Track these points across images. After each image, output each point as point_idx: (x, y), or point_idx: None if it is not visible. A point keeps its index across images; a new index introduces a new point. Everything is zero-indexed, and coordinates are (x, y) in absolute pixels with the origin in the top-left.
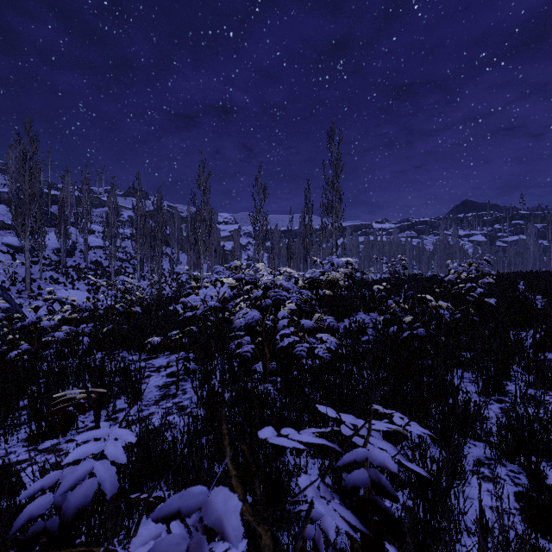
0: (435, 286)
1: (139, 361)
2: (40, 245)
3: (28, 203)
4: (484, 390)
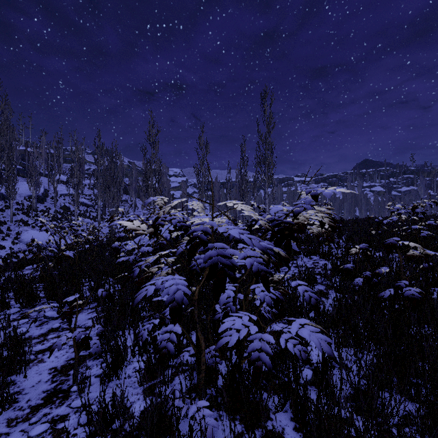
0: (371, 229)
1: (55, 318)
2: (10, 192)
3: None
4: None
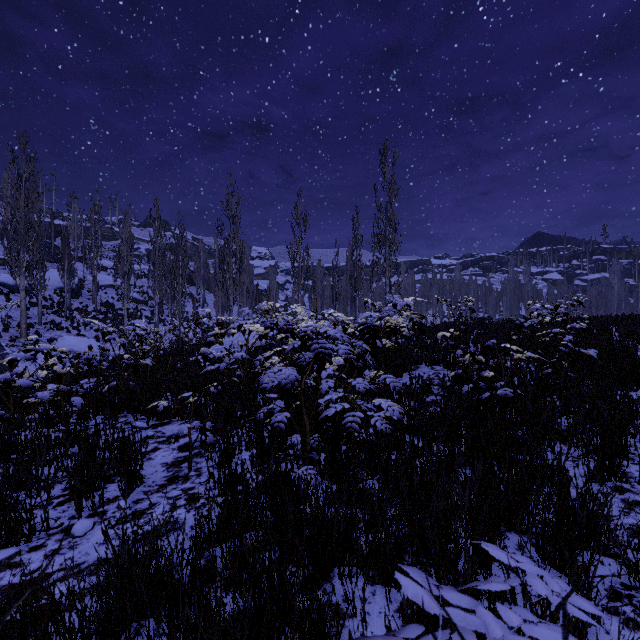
0: (512, 333)
1: (146, 428)
2: (38, 283)
3: (24, 234)
4: (596, 473)
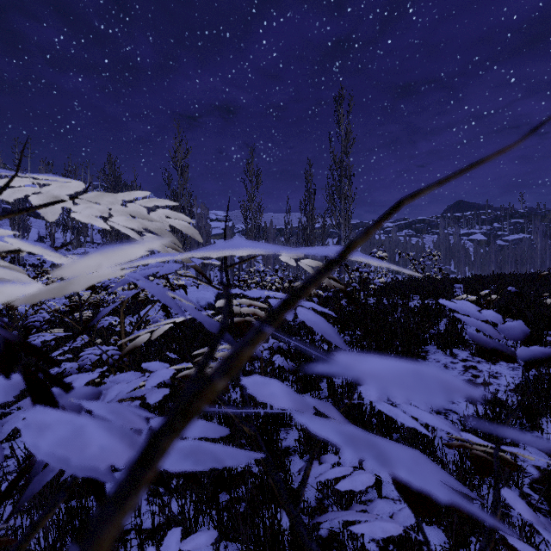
0: (544, 295)
1: None
2: None
3: None
4: None
